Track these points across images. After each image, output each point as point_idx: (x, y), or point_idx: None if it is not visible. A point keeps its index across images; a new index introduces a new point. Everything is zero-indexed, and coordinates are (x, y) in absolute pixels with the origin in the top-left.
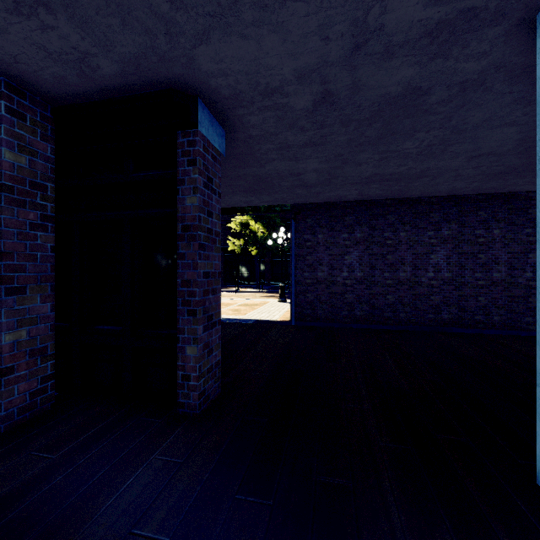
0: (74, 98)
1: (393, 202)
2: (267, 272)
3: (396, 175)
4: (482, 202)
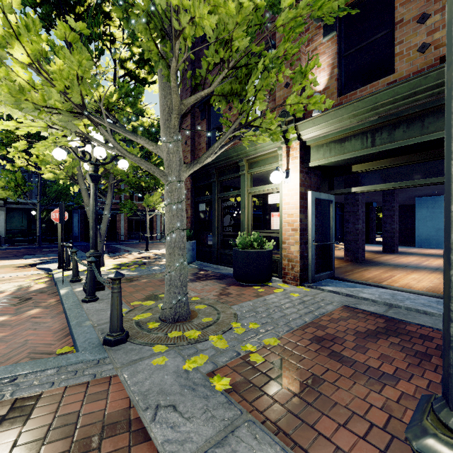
0: None
1: None
2: None
3: None
4: None
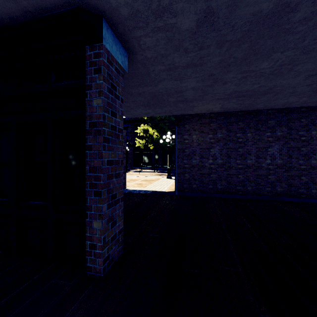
0: (4, 20)
1: (243, 113)
2: (159, 159)
3: (250, 91)
4: (304, 112)
